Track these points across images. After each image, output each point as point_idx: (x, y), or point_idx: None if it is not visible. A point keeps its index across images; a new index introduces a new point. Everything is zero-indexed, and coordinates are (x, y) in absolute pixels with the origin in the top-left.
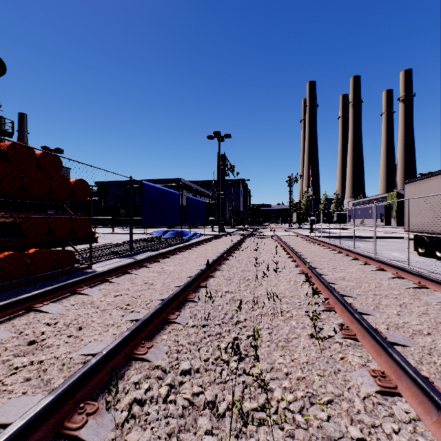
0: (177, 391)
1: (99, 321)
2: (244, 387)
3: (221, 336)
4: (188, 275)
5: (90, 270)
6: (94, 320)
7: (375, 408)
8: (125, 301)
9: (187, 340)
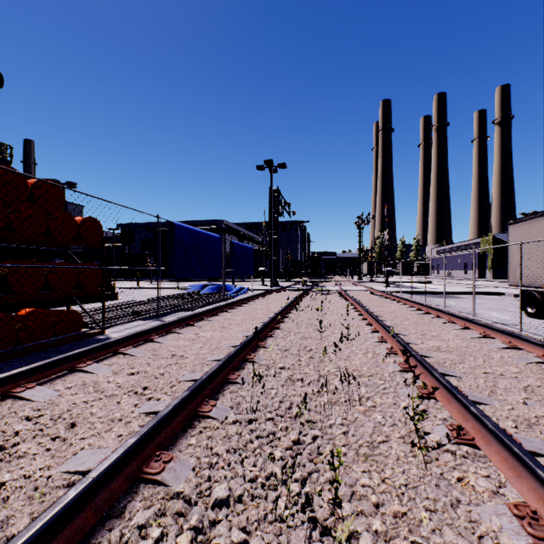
0: (206, 540)
1: (101, 414)
2: (312, 530)
3: (275, 438)
4: (230, 344)
5: (102, 336)
6: (93, 412)
7: None
8: (142, 382)
9: (224, 447)
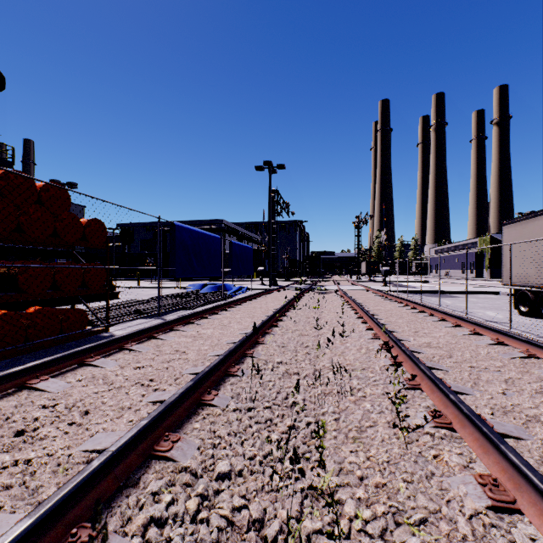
0: (211, 504)
1: (112, 403)
2: (304, 498)
3: (272, 424)
4: (230, 340)
5: (107, 334)
6: (105, 401)
7: (488, 533)
8: (148, 375)
9: (226, 430)
